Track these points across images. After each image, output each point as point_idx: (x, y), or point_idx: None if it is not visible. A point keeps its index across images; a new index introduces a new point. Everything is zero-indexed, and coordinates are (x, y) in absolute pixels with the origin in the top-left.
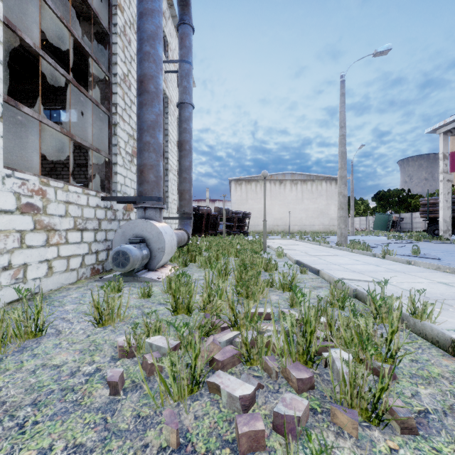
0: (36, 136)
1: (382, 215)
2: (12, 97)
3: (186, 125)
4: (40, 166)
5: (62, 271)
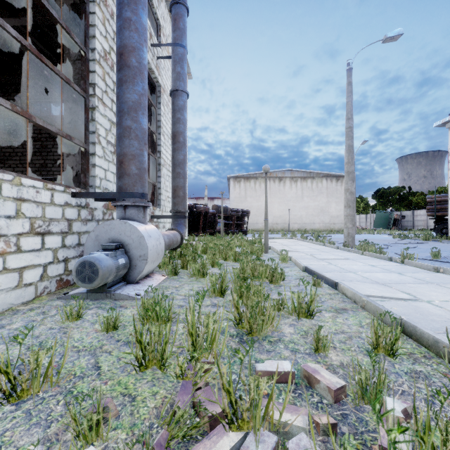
0: (26, 130)
1: (383, 213)
2: (1, 90)
3: (180, 115)
4: (30, 162)
5: (10, 287)
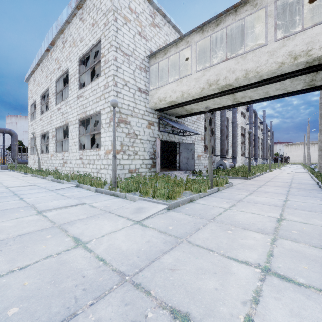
0: None
1: None
2: None
3: (273, 148)
4: None
5: None
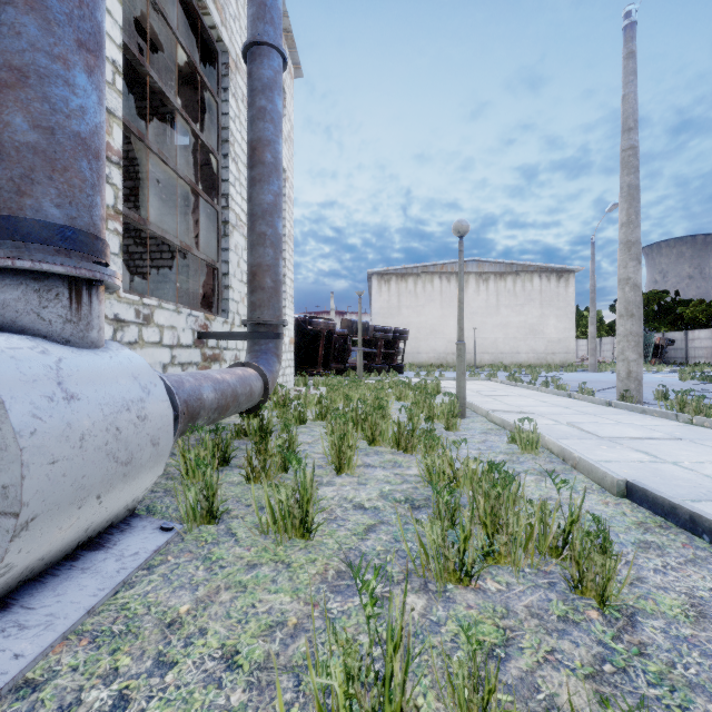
0: None
1: None
2: None
3: (265, 101)
4: None
5: None
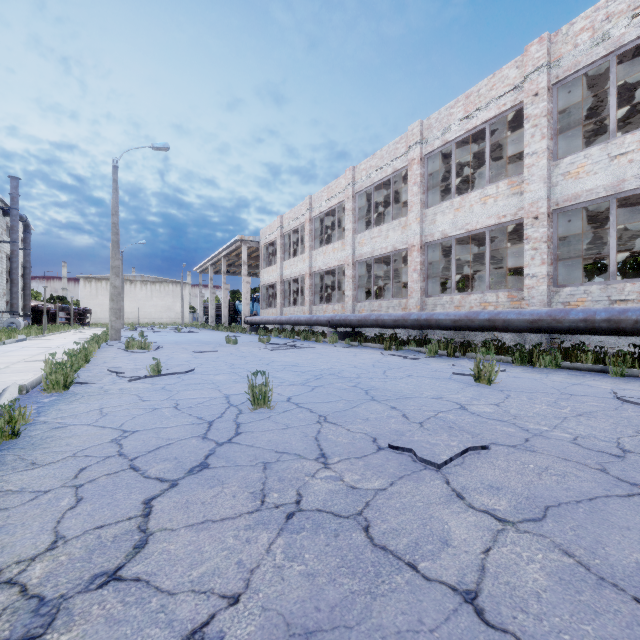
0: None
1: None
2: None
3: (28, 276)
4: None
5: None
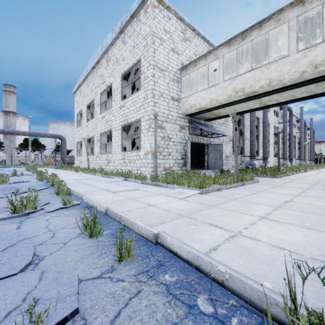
0: None
1: None
2: None
3: (313, 148)
4: None
5: None
